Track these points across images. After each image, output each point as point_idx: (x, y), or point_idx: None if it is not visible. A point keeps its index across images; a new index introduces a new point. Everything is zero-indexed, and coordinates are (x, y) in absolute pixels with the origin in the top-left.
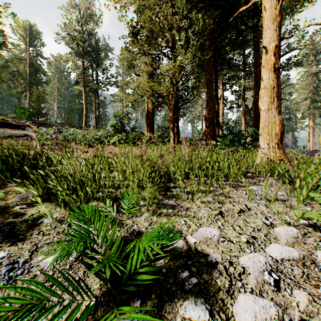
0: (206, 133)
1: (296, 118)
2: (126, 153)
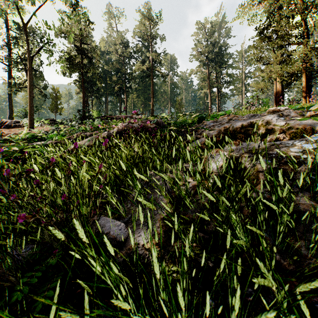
0: None
1: None
2: None
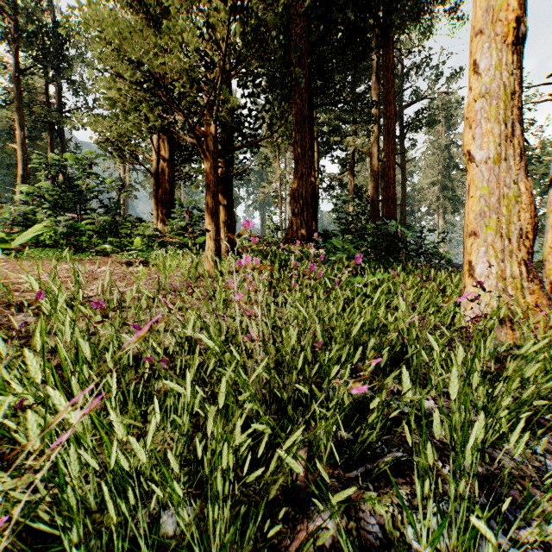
0: (294, 229)
1: (421, 213)
2: (1, 292)
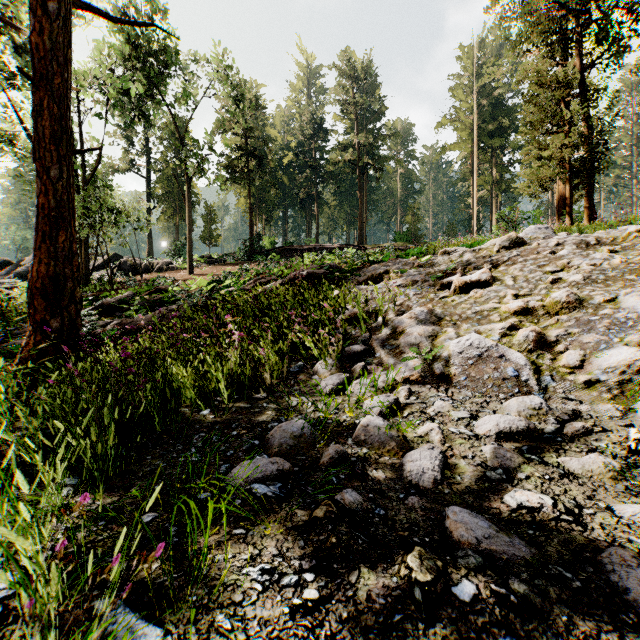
0: None
1: None
2: None
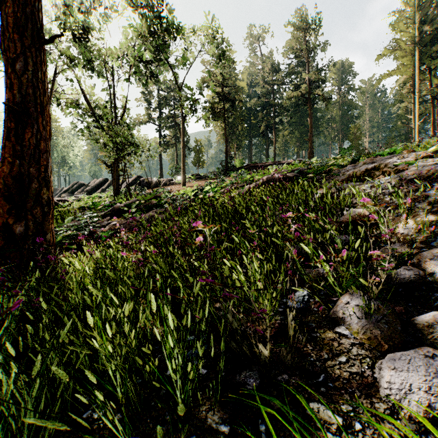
0: None
1: None
2: None
